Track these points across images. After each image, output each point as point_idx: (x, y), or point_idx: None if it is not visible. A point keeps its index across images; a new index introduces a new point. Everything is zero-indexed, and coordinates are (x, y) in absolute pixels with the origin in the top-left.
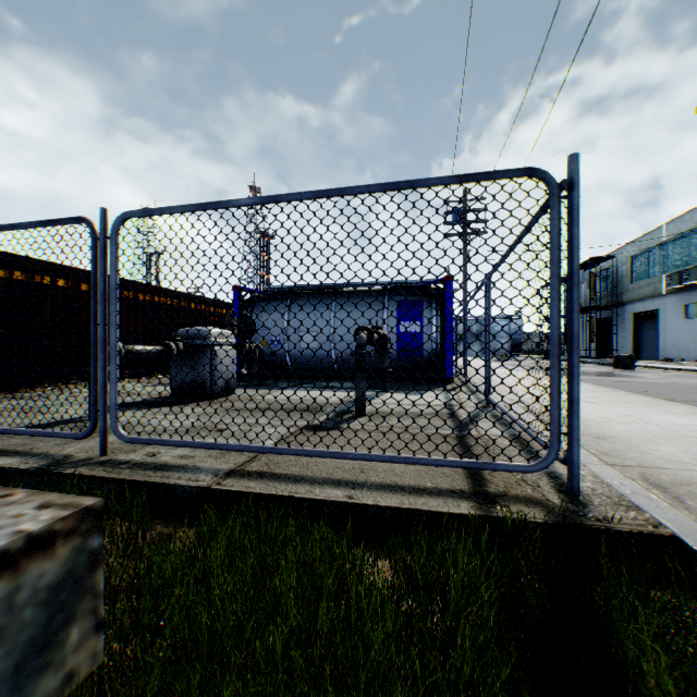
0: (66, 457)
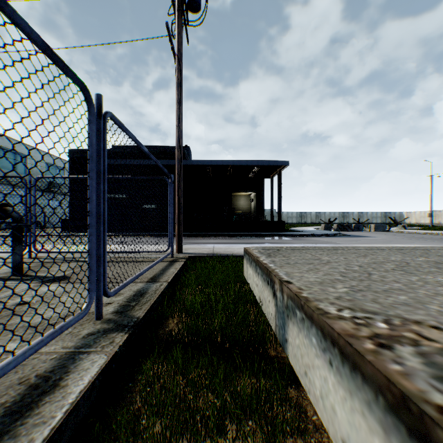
0: (98, 332)
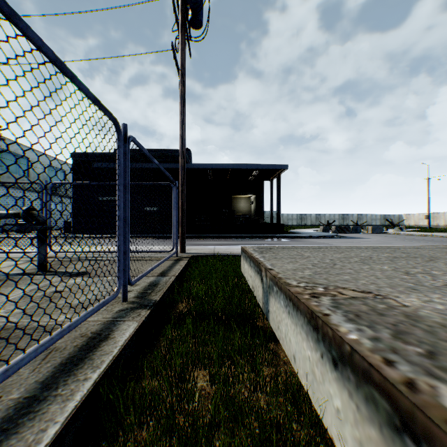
0: (126, 309)
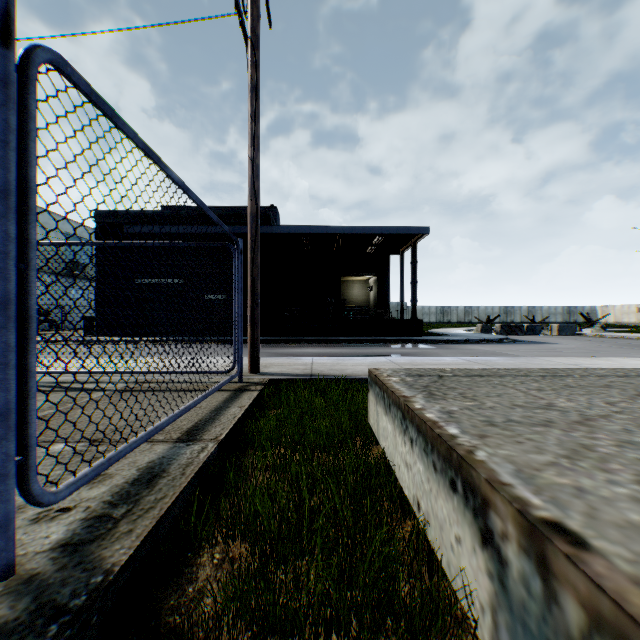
0: None
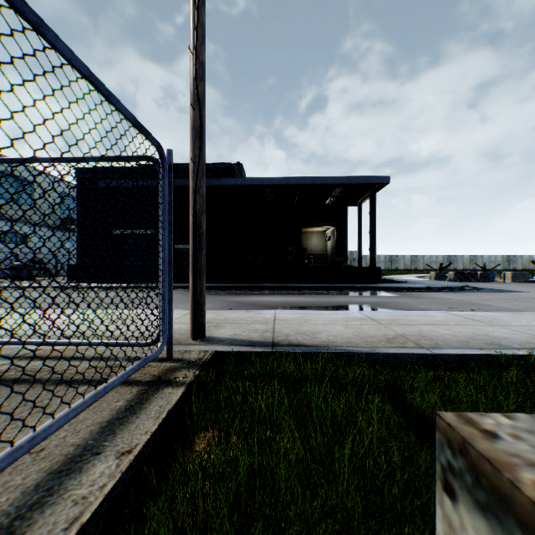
0: None
